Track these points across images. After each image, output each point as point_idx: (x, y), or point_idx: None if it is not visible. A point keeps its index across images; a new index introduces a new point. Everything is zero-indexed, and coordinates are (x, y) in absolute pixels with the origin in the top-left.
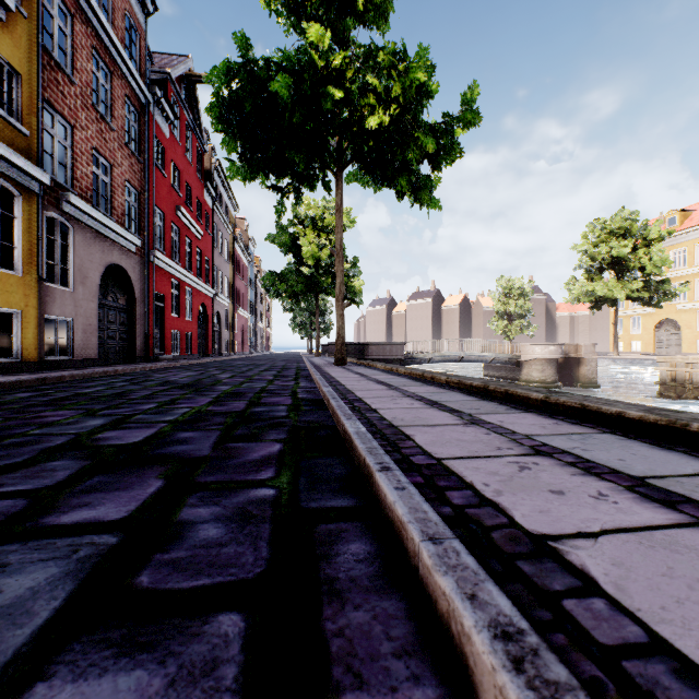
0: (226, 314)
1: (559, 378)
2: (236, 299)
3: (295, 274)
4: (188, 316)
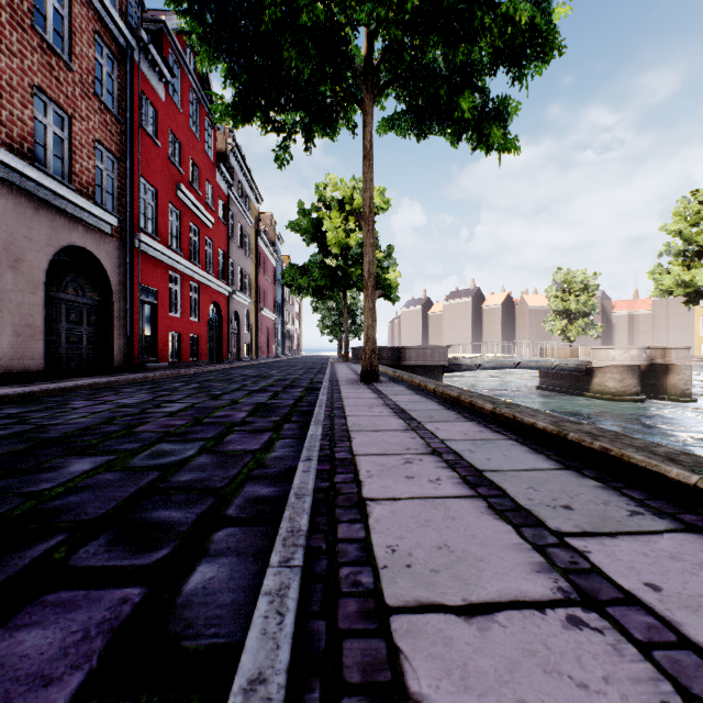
0: (247, 314)
1: (641, 389)
2: (259, 299)
3: (319, 266)
4: (195, 316)
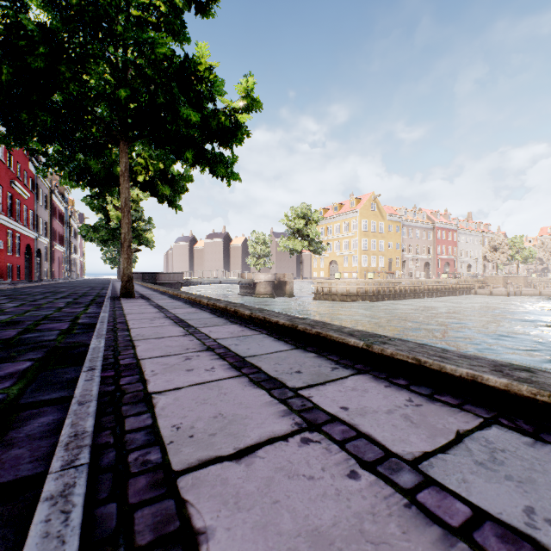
0: (45, 249)
1: (276, 292)
2: (53, 237)
3: (105, 227)
4: (18, 253)
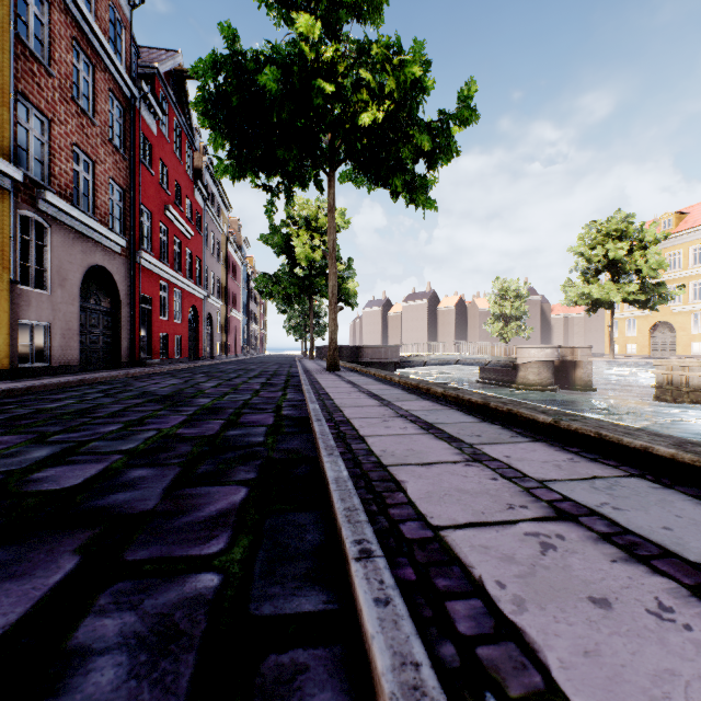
0: (218, 315)
1: (555, 381)
2: (229, 301)
3: (288, 276)
4: (178, 318)
